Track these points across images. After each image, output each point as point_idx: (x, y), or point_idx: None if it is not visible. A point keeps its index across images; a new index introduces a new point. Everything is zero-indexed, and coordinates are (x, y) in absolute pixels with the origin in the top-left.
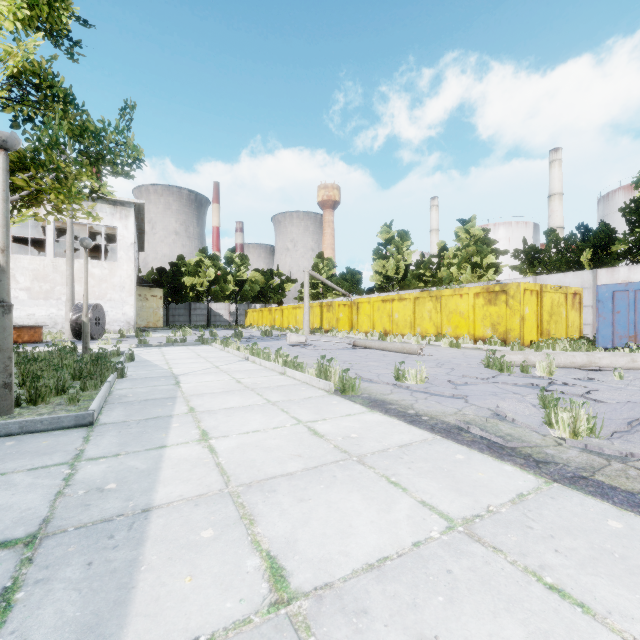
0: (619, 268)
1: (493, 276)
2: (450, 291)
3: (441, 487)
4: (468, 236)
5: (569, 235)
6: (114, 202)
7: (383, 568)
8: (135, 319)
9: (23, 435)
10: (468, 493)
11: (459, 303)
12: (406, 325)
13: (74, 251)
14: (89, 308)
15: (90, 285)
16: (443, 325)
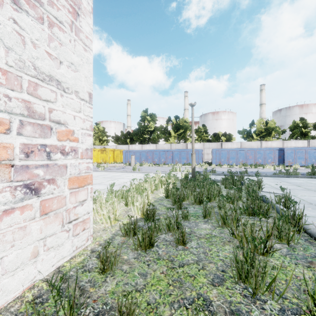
0: (133, 145)
1: (106, 143)
2: None
3: None
4: (98, 129)
5: (126, 134)
6: None
7: None
8: None
9: None
10: None
11: (94, 153)
12: None
13: None
14: None
15: None
16: None
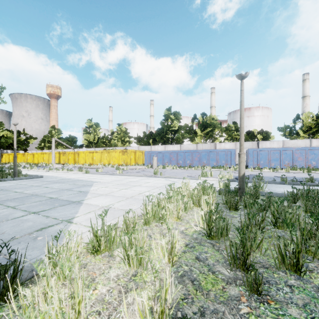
0: (156, 146)
1: (128, 145)
2: (112, 150)
3: (102, 176)
4: (120, 130)
5: (148, 134)
6: None
7: (97, 177)
8: None
9: (33, 178)
10: (105, 176)
11: (115, 154)
12: (98, 161)
13: None
14: None
15: None
16: (110, 161)
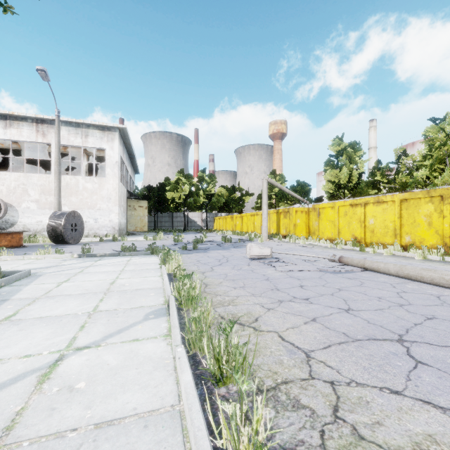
0: None
1: None
2: None
3: None
4: (442, 135)
5: None
6: (102, 128)
7: None
8: (124, 225)
9: None
10: None
11: None
12: (387, 232)
13: (89, 175)
14: (64, 215)
15: (84, 197)
16: None
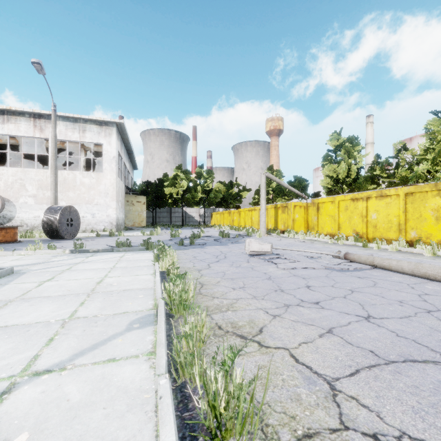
0: None
1: None
2: None
3: None
4: None
5: None
6: (100, 123)
7: None
8: (122, 220)
9: None
10: None
11: None
12: (390, 227)
13: (88, 170)
14: (59, 210)
15: (81, 192)
16: None
